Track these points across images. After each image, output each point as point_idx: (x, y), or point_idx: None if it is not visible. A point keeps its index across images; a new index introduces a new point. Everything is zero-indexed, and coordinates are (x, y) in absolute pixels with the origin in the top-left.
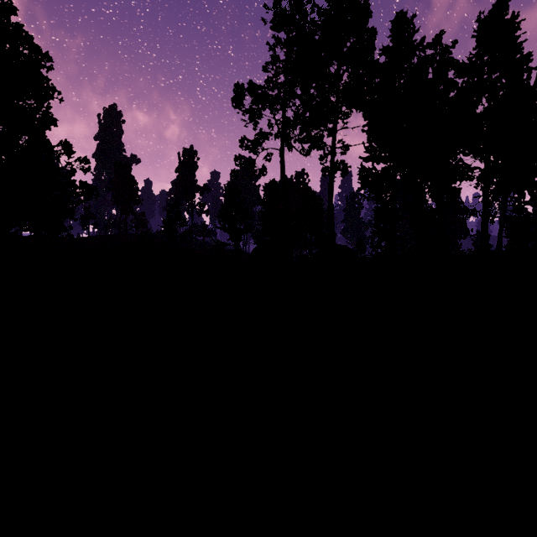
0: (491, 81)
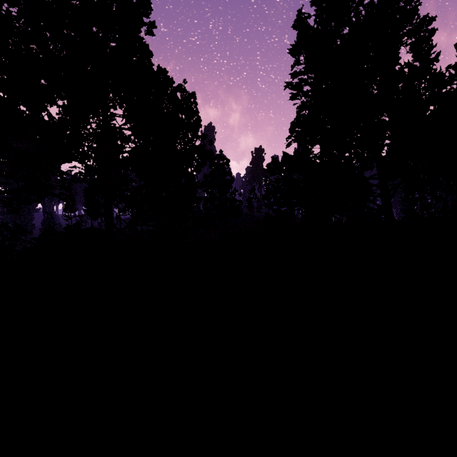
0: None
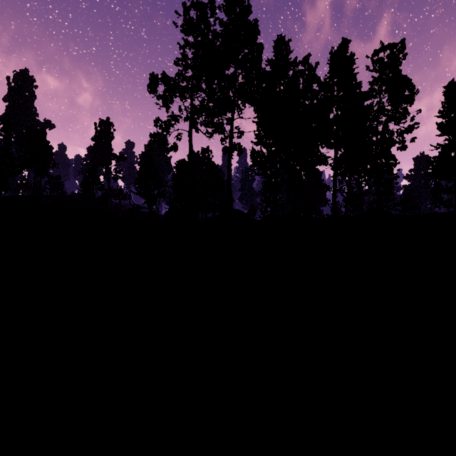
0: (337, 98)
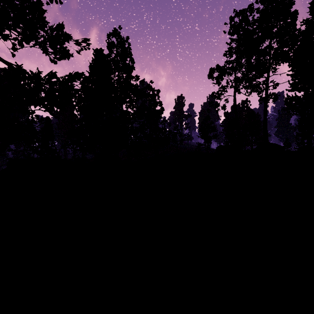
0: None
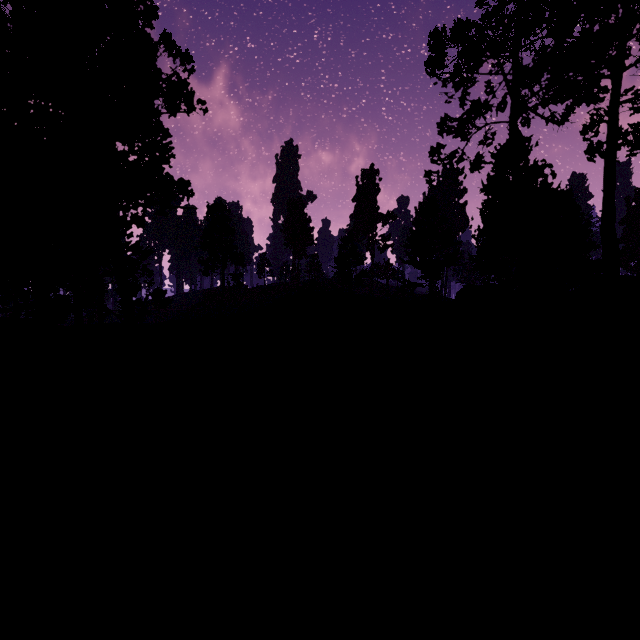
0: None
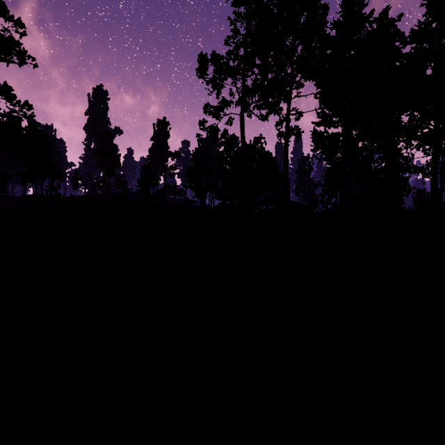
0: (442, 44)
